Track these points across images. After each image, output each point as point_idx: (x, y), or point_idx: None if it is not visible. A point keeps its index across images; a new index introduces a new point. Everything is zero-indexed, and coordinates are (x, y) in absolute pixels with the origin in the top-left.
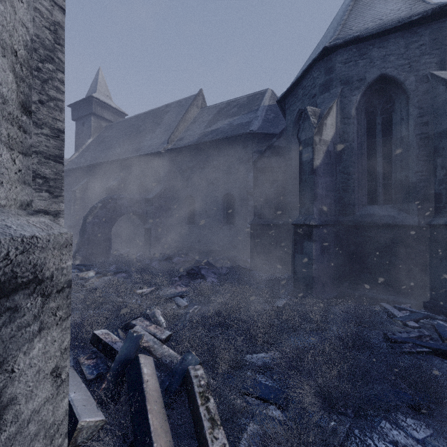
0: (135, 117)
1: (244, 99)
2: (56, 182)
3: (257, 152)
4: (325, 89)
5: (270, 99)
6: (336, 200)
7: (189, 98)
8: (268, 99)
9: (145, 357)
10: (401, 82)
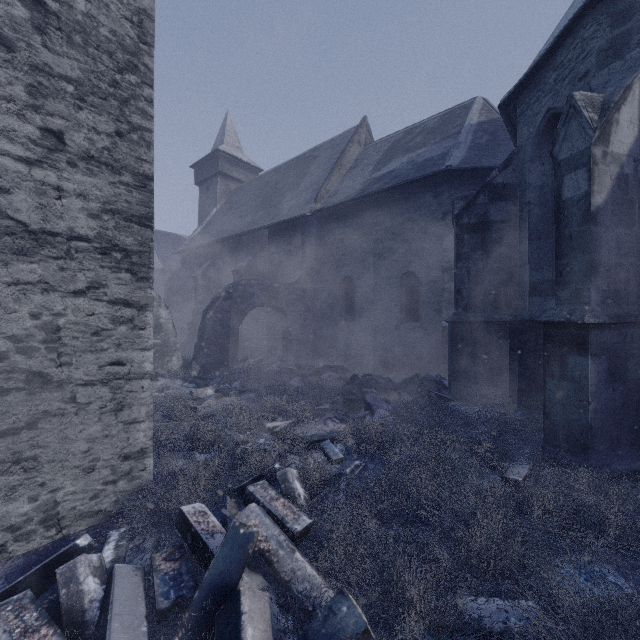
0: (272, 171)
1: (434, 121)
2: (141, 257)
3: (462, 198)
4: (612, 54)
5: (481, 113)
6: (639, 274)
7: (347, 132)
8: (477, 113)
9: (253, 593)
10: None
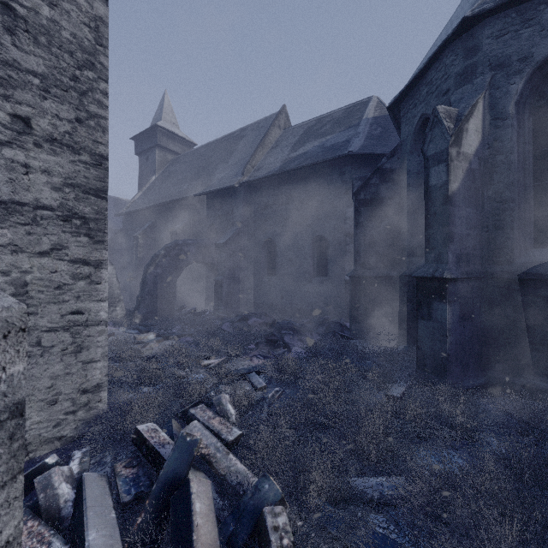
0: (205, 146)
1: (339, 113)
2: (97, 223)
3: (359, 179)
4: (465, 79)
5: (376, 109)
6: (482, 242)
7: (269, 117)
8: (373, 109)
9: (199, 480)
10: None
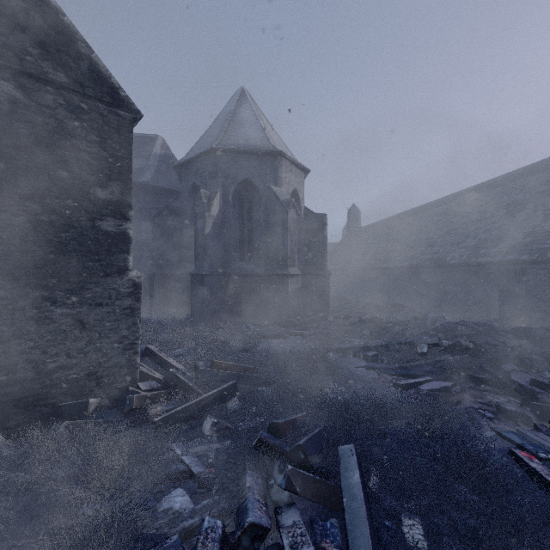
0: None
1: None
2: None
3: (155, 209)
4: (213, 176)
5: (162, 148)
6: (220, 258)
7: None
8: (160, 148)
9: None
10: (257, 187)
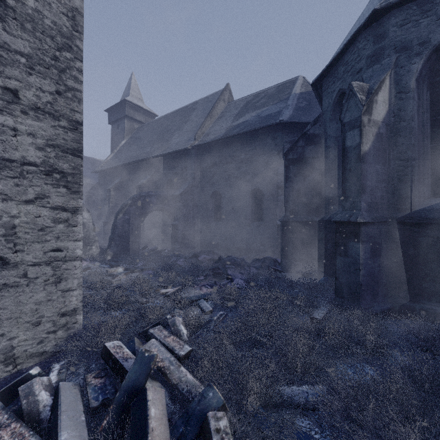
0: (164, 117)
1: (272, 89)
2: (74, 177)
3: (288, 142)
4: (374, 60)
5: (302, 86)
6: (389, 193)
7: (216, 93)
8: (299, 87)
9: (155, 389)
10: None
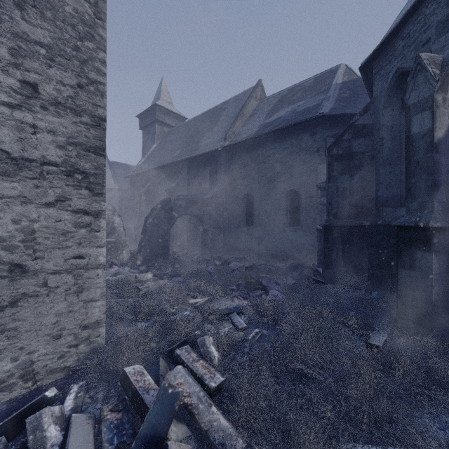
0: (194, 119)
1: (310, 81)
2: (96, 178)
3: (332, 136)
4: (448, 25)
5: (344, 75)
6: None
7: (247, 91)
8: (341, 75)
9: (179, 447)
10: None
